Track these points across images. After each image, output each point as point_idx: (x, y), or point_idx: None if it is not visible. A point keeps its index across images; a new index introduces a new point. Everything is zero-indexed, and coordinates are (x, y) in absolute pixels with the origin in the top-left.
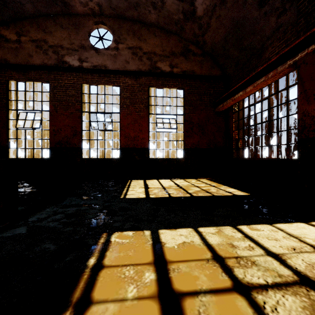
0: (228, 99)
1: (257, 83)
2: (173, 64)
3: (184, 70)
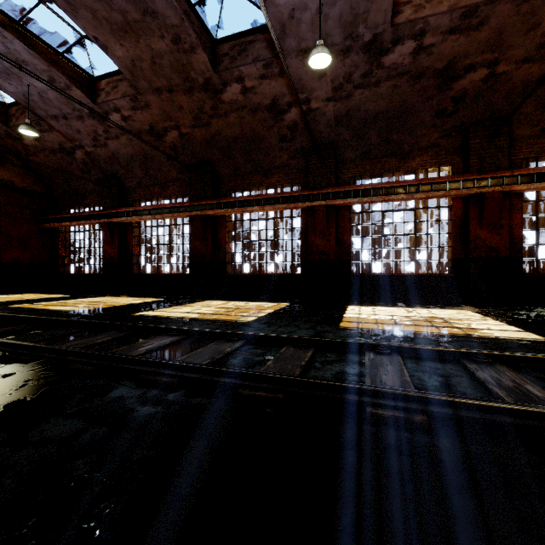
0: (55, 222)
1: (81, 223)
2: None
3: (0, 178)
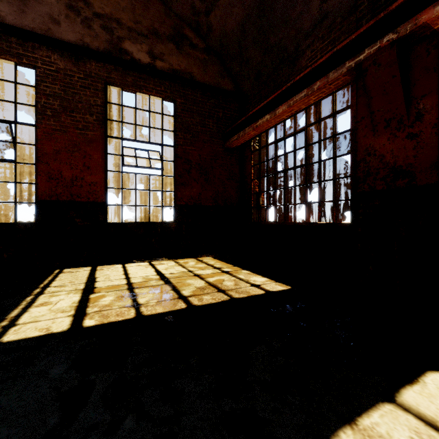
0: (246, 127)
1: (295, 100)
2: (154, 53)
3: (176, 69)
